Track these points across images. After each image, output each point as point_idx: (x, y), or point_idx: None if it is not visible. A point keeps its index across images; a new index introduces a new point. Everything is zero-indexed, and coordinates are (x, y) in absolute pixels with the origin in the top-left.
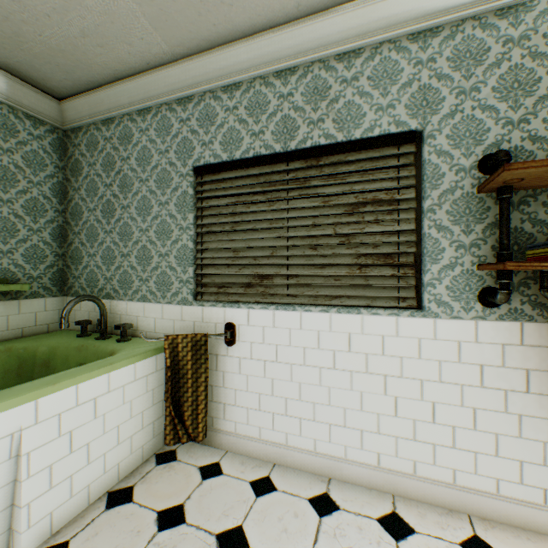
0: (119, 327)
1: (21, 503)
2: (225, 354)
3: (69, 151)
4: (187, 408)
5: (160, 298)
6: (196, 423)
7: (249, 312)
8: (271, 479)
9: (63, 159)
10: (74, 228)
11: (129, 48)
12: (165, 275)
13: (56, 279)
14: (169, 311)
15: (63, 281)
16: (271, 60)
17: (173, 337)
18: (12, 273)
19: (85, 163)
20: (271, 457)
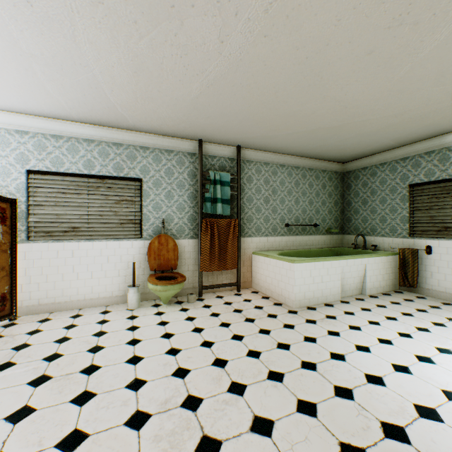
0: (372, 246)
1: (365, 282)
2: (425, 258)
3: (344, 180)
4: (408, 274)
5: (390, 235)
6: (412, 280)
7: (438, 242)
8: (450, 304)
9: (342, 183)
10: (346, 209)
11: (382, 148)
12: (393, 227)
13: (340, 228)
14: (395, 240)
15: (342, 229)
16: (450, 142)
17: (402, 248)
18: (330, 226)
19: (352, 185)
20: (450, 299)
